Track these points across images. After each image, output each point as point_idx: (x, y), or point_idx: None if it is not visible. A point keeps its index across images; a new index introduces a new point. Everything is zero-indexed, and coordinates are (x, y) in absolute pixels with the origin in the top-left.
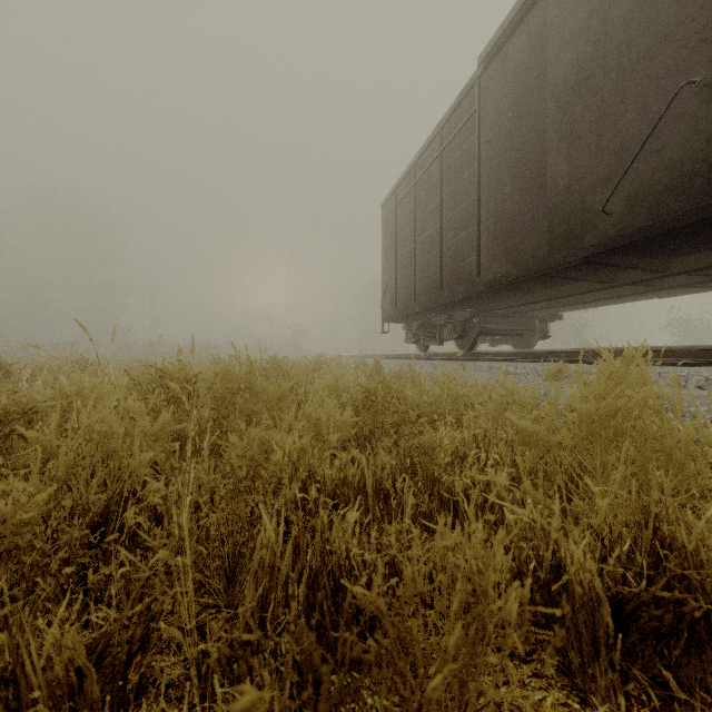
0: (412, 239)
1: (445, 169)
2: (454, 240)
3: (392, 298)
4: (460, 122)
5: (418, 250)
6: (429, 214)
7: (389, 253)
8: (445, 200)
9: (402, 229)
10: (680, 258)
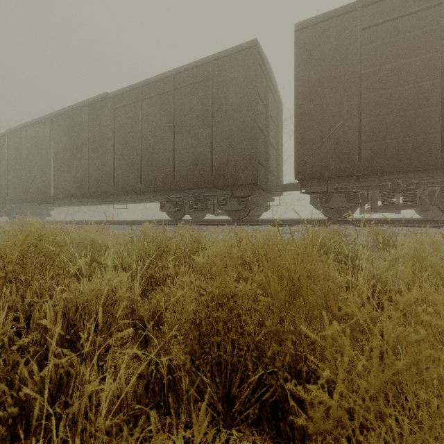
0: None
1: None
2: (0, 182)
3: None
4: (2, 142)
5: None
6: None
7: None
8: None
9: None
10: (57, 201)
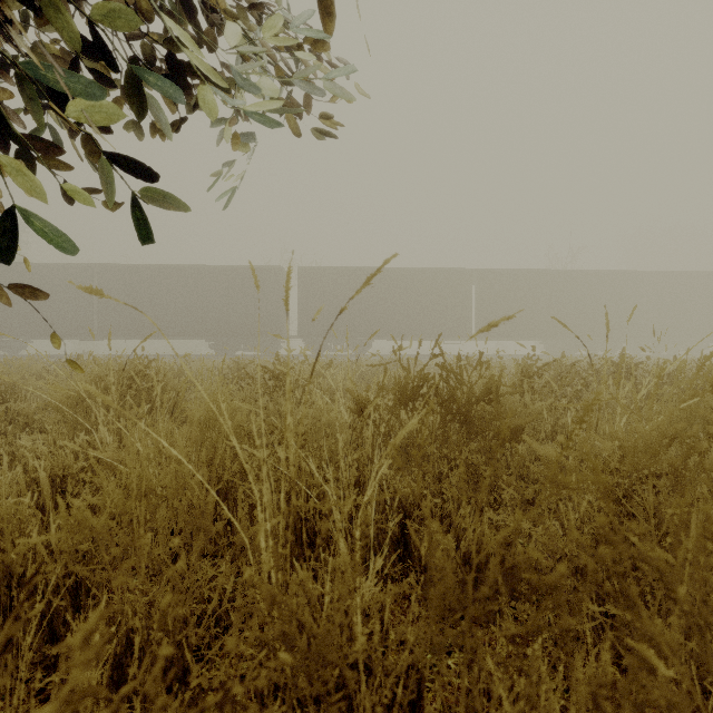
0: None
1: None
2: None
3: None
4: None
5: None
6: None
7: None
8: None
9: None
10: (75, 336)
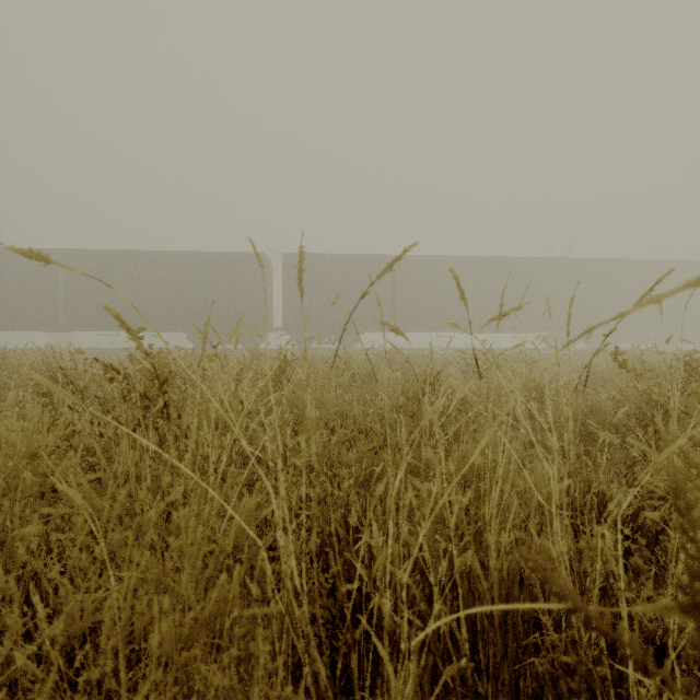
0: None
1: None
2: None
3: None
4: None
5: None
6: None
7: None
8: None
9: None
10: (40, 328)
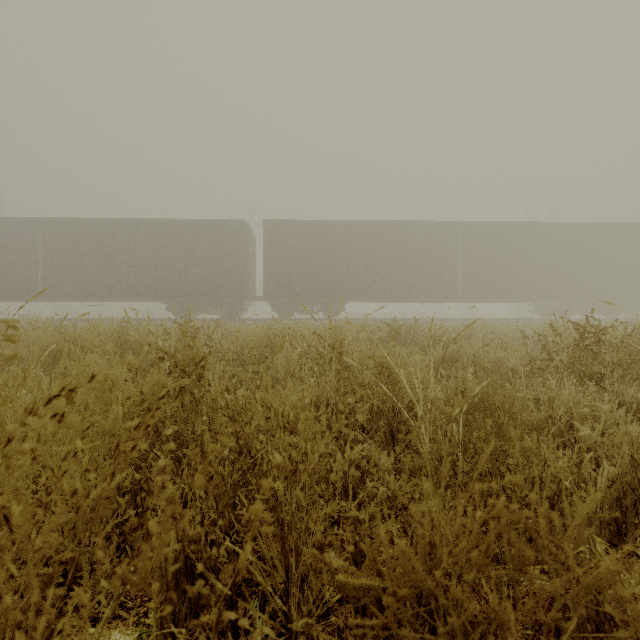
0: None
1: None
2: None
3: None
4: None
5: None
6: None
7: None
8: None
9: None
10: (22, 298)
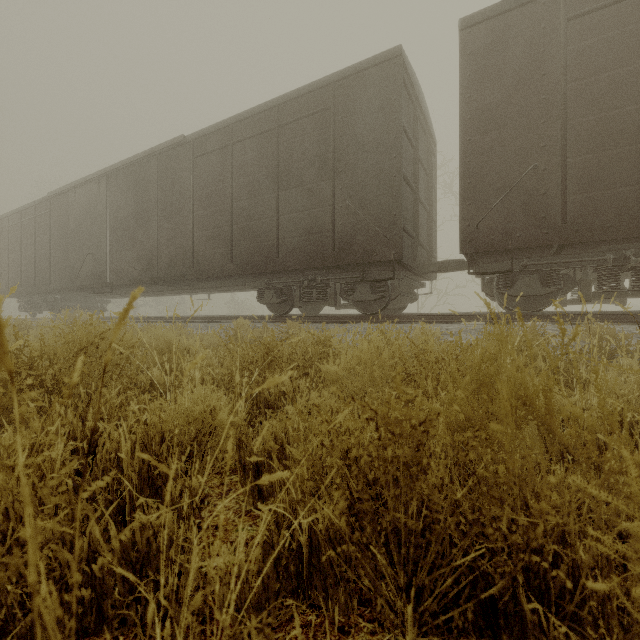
0: (20, 252)
1: (37, 227)
2: (41, 264)
3: (6, 283)
4: (43, 210)
5: (24, 261)
6: (30, 244)
7: (4, 253)
8: (37, 242)
9: (13, 243)
10: (115, 290)
